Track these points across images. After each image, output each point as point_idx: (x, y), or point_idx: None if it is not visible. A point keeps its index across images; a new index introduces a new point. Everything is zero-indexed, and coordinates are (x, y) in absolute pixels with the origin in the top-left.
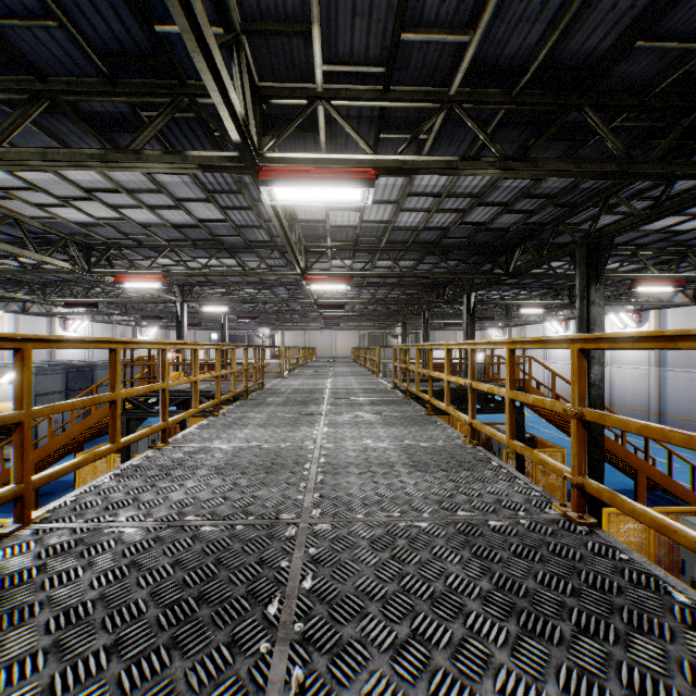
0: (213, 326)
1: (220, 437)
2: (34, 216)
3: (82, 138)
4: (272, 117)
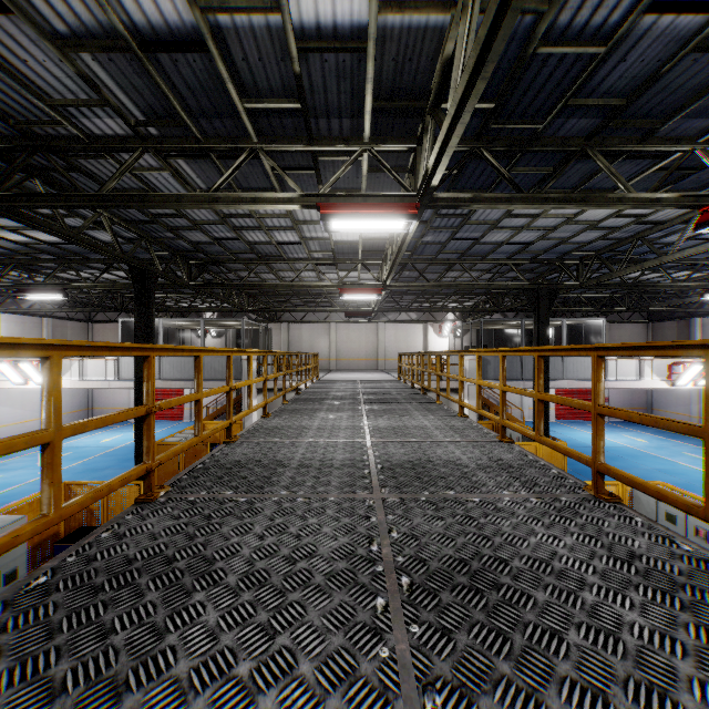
0: None
1: None
2: None
3: None
4: None
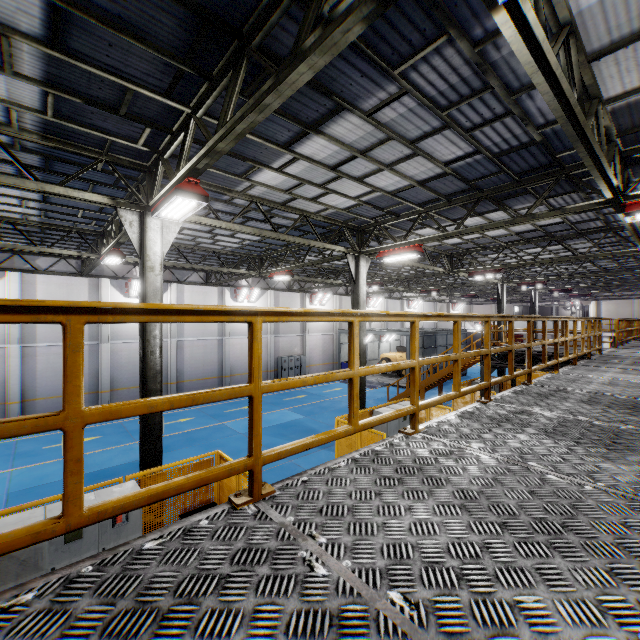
0: (515, 300)
1: (590, 374)
2: (431, 246)
3: (483, 206)
4: (628, 160)
